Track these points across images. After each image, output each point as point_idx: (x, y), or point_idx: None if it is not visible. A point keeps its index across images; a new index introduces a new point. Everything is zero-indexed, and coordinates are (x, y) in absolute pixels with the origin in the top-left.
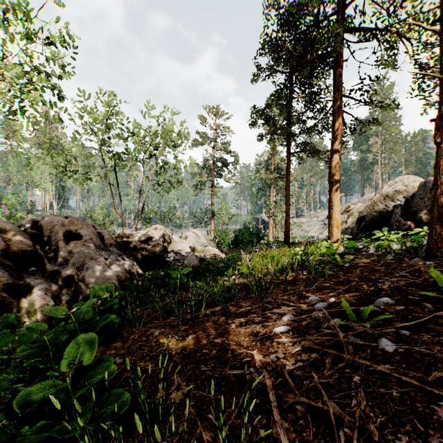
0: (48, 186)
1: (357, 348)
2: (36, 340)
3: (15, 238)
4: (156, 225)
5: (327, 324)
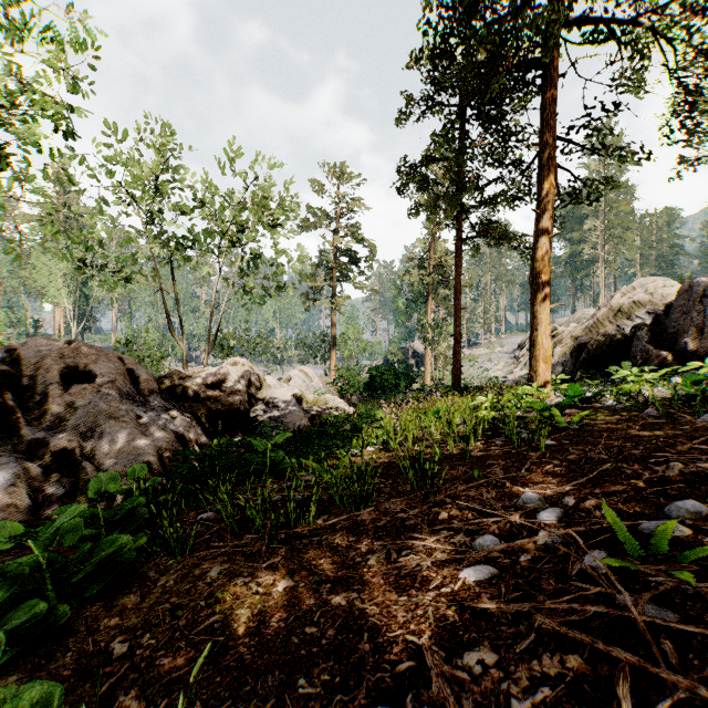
0: (61, 295)
1: (677, 641)
2: None
3: None
4: (235, 359)
5: (579, 566)
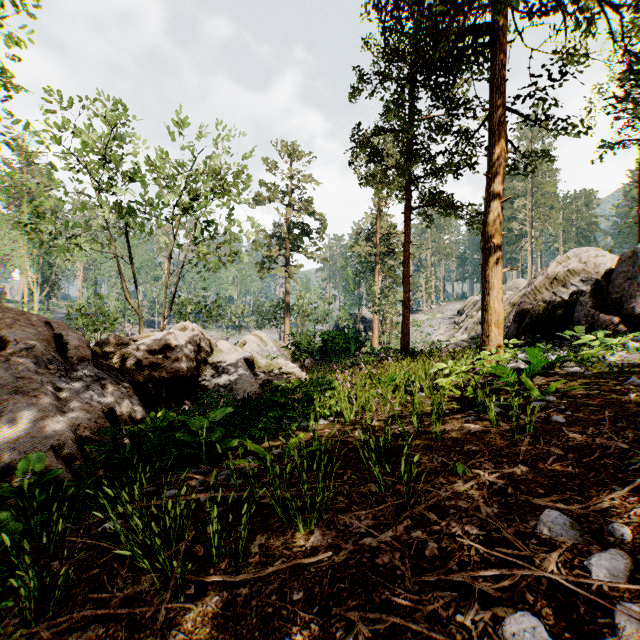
0: (24, 263)
1: None
2: None
3: None
4: (185, 323)
5: None
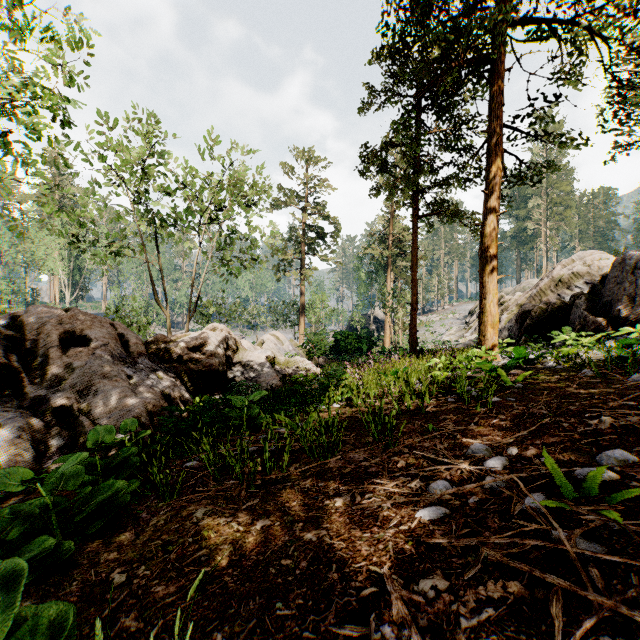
0: (56, 267)
1: (604, 570)
2: None
3: None
4: (214, 324)
5: (520, 507)
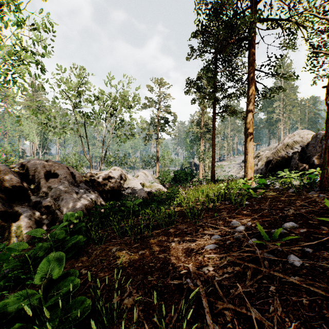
0: (34, 138)
1: (271, 262)
2: (21, 254)
3: (7, 176)
4: (114, 167)
5: (246, 243)
